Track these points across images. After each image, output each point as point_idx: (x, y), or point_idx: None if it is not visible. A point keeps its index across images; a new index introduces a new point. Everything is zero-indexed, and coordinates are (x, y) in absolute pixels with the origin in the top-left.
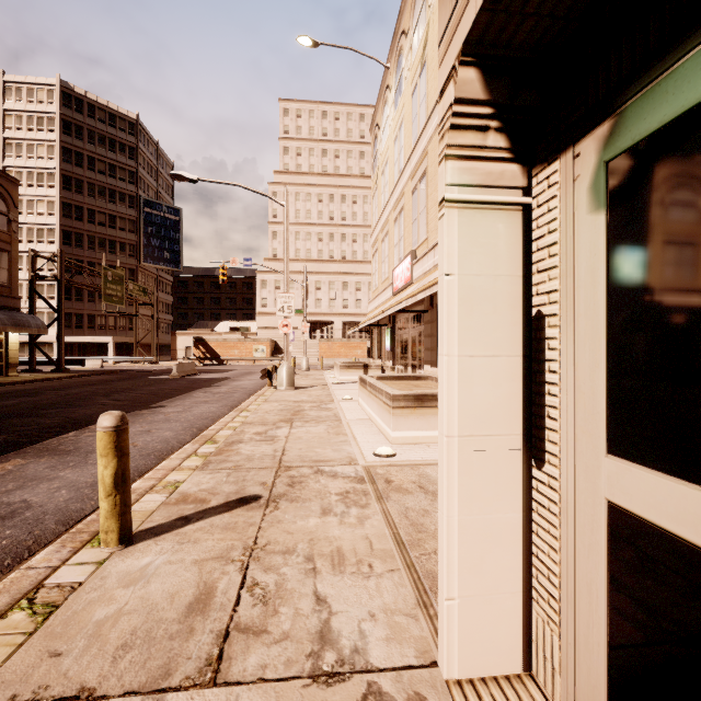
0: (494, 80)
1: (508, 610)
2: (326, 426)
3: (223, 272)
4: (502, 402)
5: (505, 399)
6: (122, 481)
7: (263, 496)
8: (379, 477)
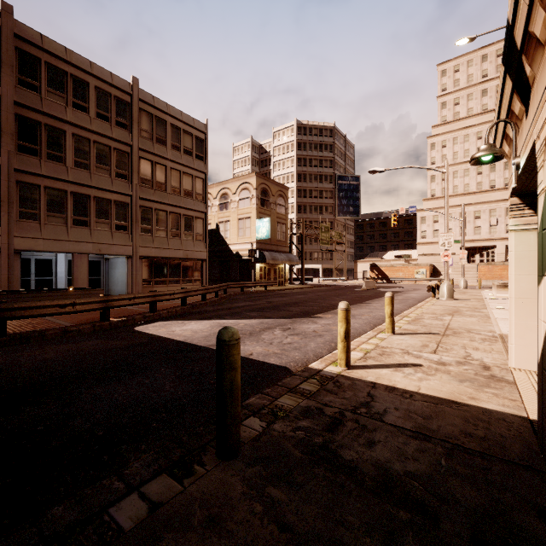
0: (523, 198)
1: (535, 352)
2: (477, 319)
3: (394, 218)
4: (532, 288)
5: (533, 287)
6: (392, 314)
7: (440, 334)
8: (507, 337)
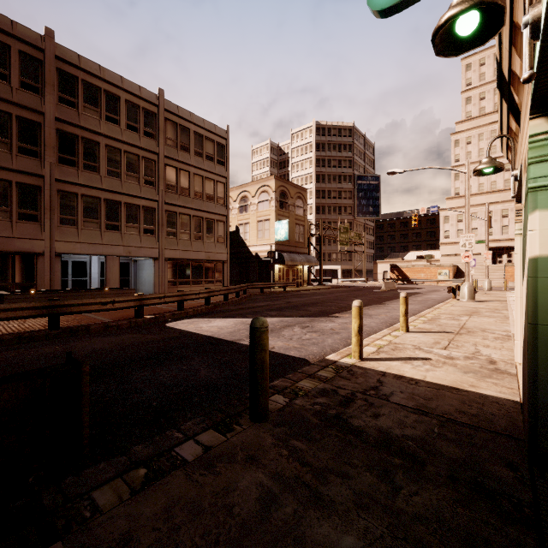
0: None
1: None
2: (495, 319)
3: (414, 218)
4: None
5: None
6: (406, 313)
7: (454, 332)
8: None
